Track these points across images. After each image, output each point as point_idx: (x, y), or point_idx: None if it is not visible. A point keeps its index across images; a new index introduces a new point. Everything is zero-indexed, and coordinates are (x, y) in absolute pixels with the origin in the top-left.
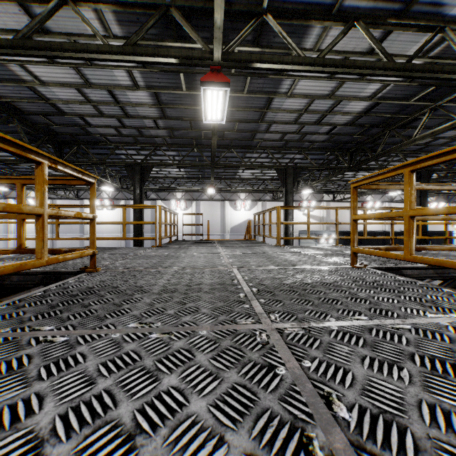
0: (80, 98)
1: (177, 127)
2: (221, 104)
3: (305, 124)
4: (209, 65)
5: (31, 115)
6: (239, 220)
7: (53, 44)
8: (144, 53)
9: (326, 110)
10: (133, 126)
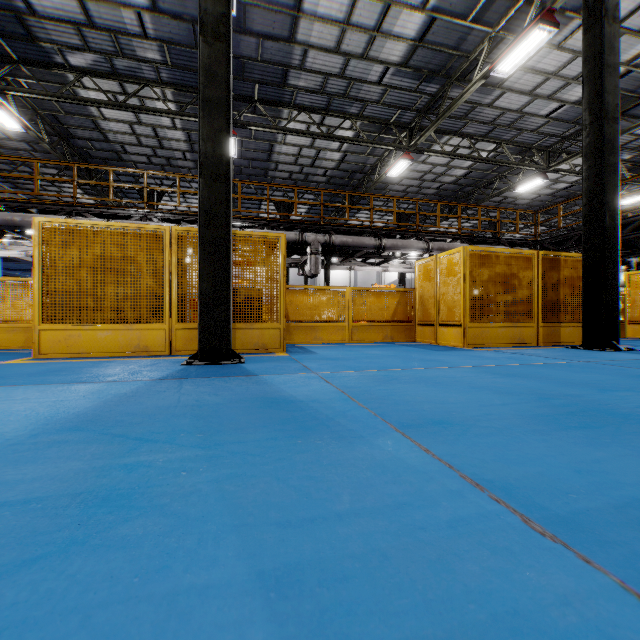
0: (425, 170)
1: (448, 189)
2: (533, 185)
3: (526, 193)
4: (544, 171)
5: (378, 175)
6: (393, 278)
7: (497, 160)
8: (525, 166)
9: (544, 187)
10: (422, 186)
